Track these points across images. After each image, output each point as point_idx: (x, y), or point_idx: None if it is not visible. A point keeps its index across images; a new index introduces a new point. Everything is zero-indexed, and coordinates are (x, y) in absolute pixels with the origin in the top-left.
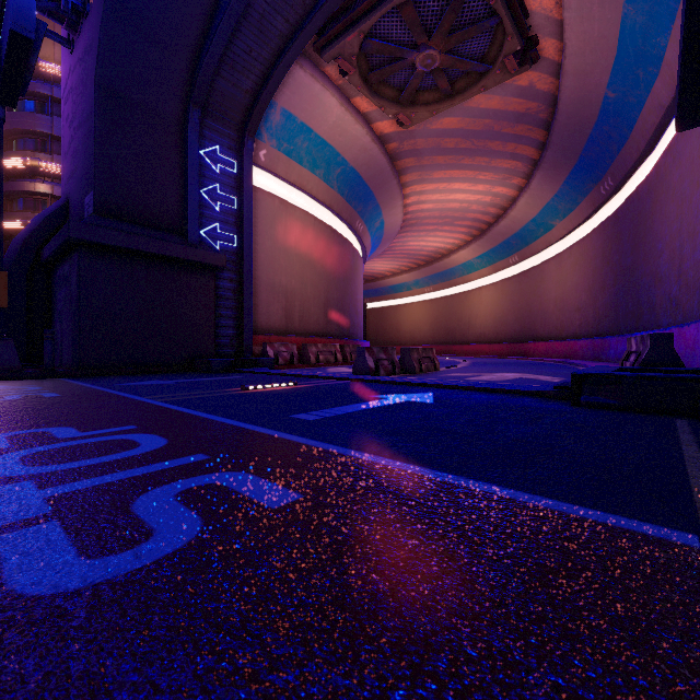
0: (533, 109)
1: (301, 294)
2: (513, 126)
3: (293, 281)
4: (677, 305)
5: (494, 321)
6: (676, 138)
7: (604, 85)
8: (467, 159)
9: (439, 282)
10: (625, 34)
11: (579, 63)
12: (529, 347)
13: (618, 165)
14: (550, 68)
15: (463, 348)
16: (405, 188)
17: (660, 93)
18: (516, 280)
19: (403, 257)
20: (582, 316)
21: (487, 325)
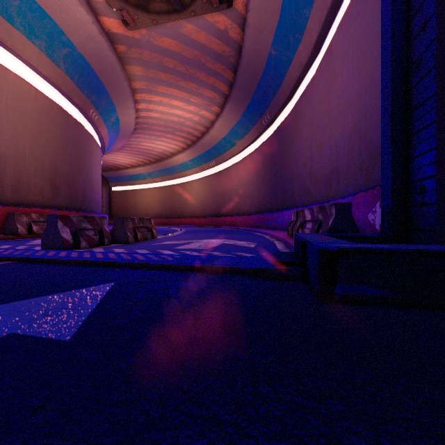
0: (226, 53)
1: (15, 163)
2: (214, 63)
3: (3, 147)
4: (309, 192)
5: (201, 203)
6: (309, 86)
7: (270, 43)
8: (183, 81)
9: (165, 175)
10: (286, 1)
11: (257, 19)
12: (222, 220)
13: (273, 106)
14: (239, 19)
15: (181, 220)
16: (136, 94)
17: (301, 54)
18: (214, 177)
19: (139, 154)
20: (251, 201)
21: (196, 205)
